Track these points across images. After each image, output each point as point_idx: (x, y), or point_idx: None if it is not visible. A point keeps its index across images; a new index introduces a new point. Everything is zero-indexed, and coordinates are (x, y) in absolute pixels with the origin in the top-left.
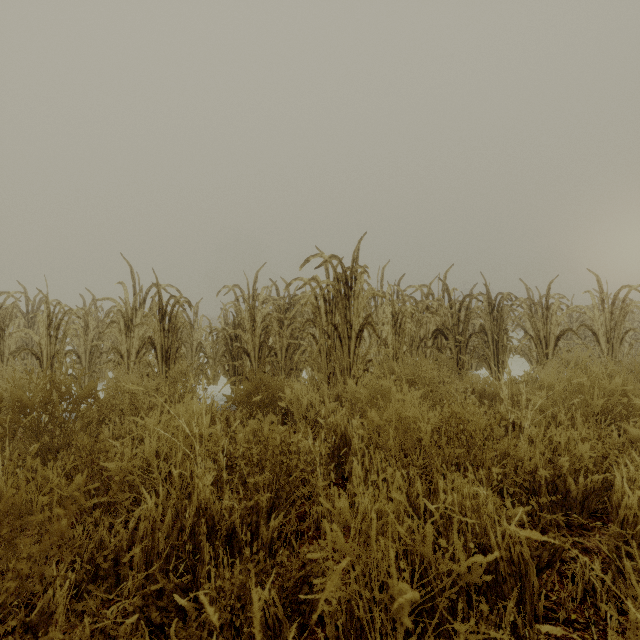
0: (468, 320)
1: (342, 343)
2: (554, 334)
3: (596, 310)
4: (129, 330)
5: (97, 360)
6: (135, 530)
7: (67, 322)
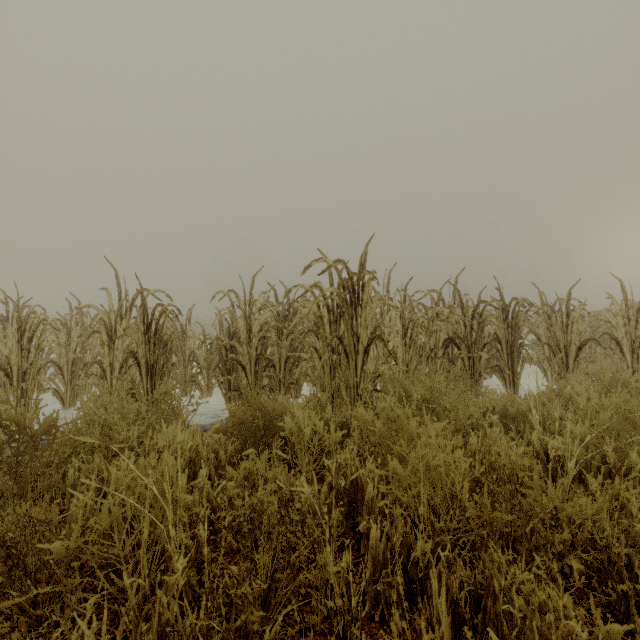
0: (482, 328)
1: (348, 358)
2: (575, 344)
3: (620, 317)
4: (112, 341)
5: (80, 372)
6: (91, 620)
7: (41, 334)
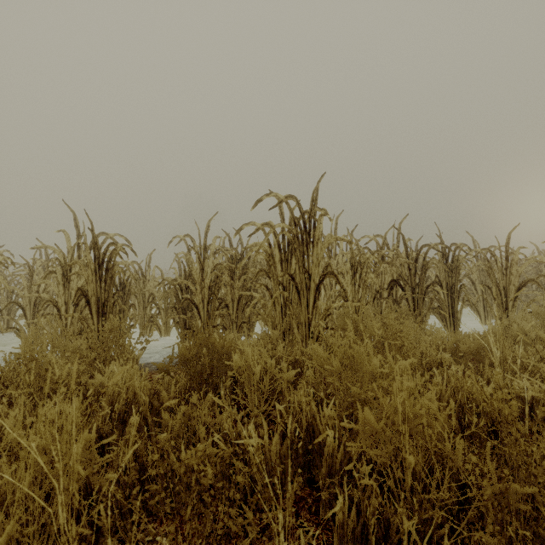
0: (425, 270)
1: (300, 295)
2: (514, 285)
3: None
4: (67, 281)
5: (41, 312)
6: None
7: None
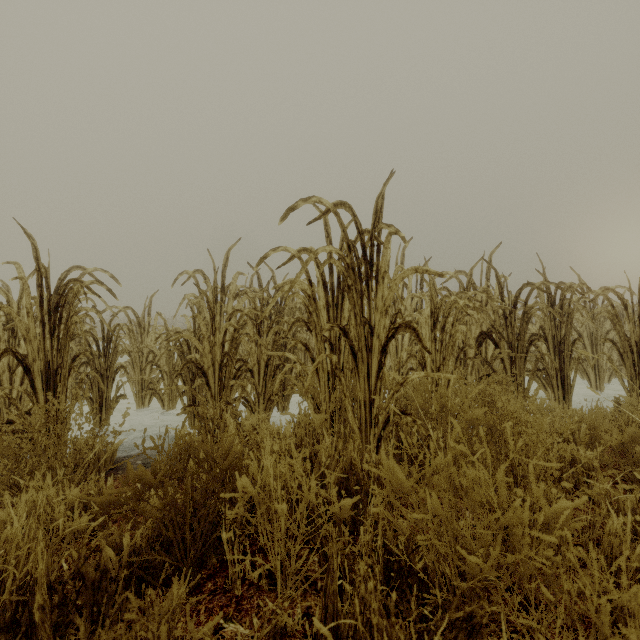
0: (527, 319)
1: (356, 360)
2: None
3: None
4: (13, 335)
5: None
6: None
7: None
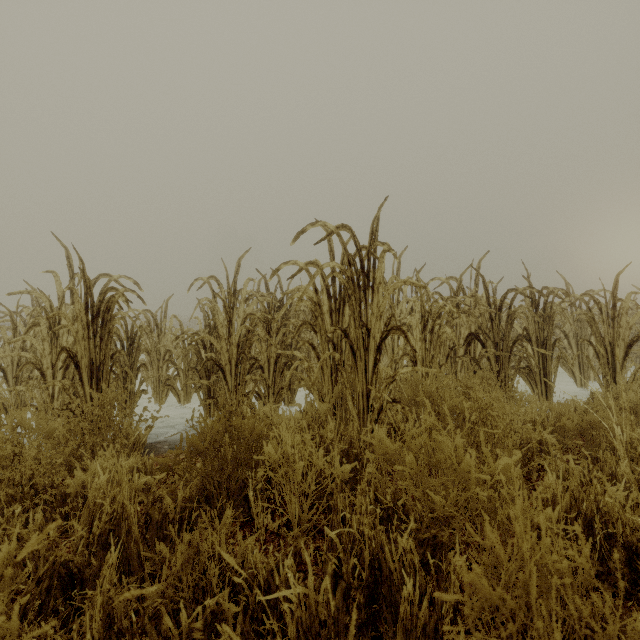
0: (511, 322)
1: (355, 357)
2: (624, 340)
3: None
4: (55, 336)
5: (25, 375)
6: None
7: None
